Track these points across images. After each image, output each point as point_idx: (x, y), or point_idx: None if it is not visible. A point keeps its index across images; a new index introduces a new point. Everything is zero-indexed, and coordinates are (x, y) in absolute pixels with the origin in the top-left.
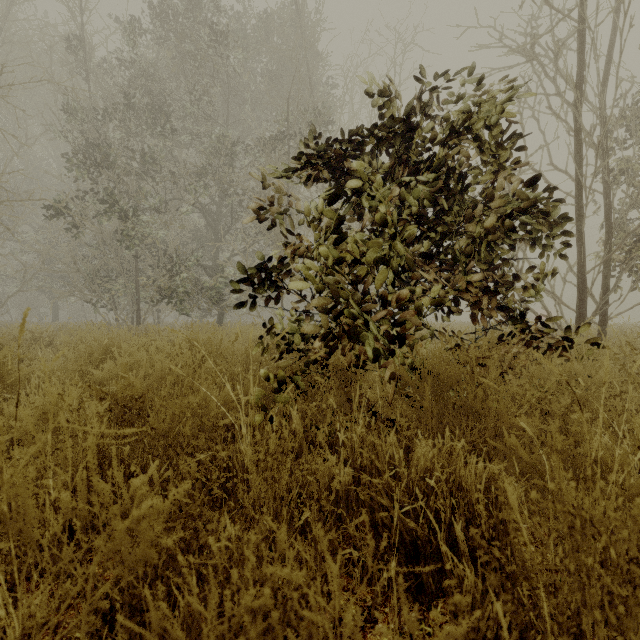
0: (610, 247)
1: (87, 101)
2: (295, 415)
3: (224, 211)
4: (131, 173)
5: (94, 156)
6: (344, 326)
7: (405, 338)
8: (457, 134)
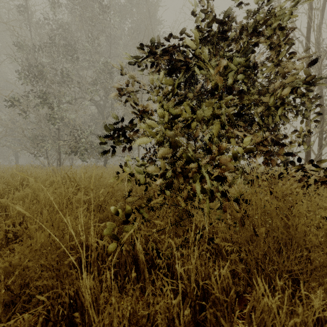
0: (323, 122)
1: (30, 42)
2: (138, 244)
3: (108, 105)
4: (54, 82)
5: (34, 72)
6: (178, 168)
7: (224, 177)
8: (256, 32)
